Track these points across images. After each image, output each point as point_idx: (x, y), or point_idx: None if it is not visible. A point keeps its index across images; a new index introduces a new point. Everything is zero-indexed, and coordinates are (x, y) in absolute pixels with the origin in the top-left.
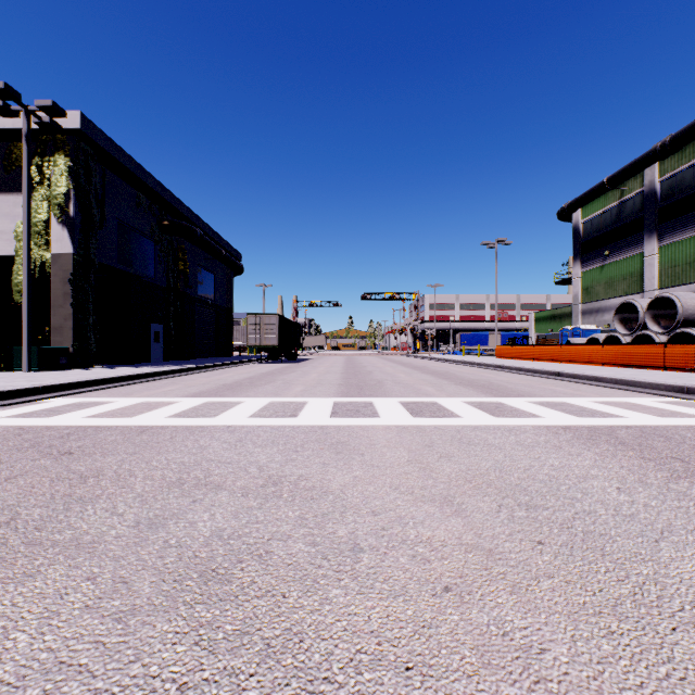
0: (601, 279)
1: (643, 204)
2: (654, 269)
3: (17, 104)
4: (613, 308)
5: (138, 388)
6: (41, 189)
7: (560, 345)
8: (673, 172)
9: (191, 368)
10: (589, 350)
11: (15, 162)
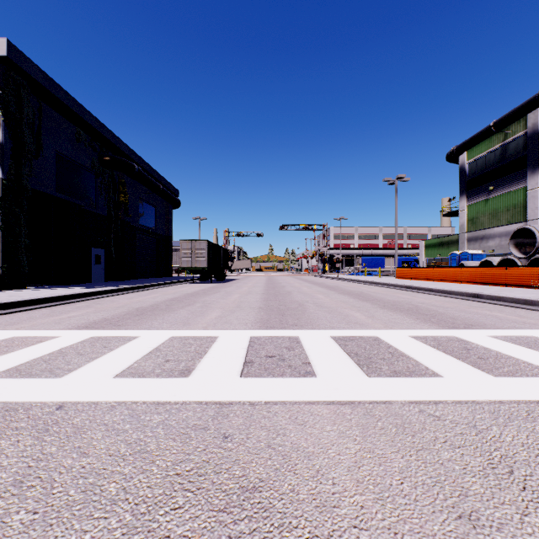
0: (485, 211)
1: (526, 144)
2: (537, 201)
3: None
4: (497, 236)
5: (39, 313)
6: None
7: (460, 267)
8: None
9: (120, 289)
10: (491, 271)
11: None
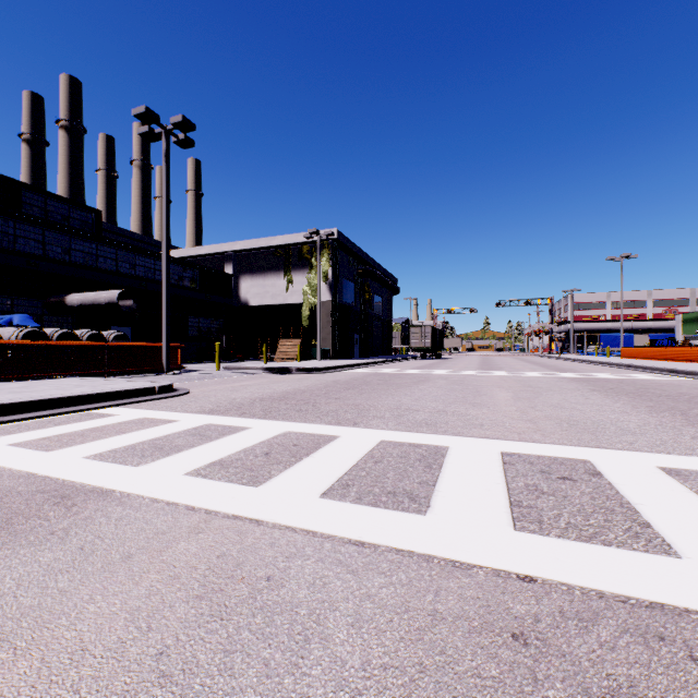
0: None
1: None
2: None
3: (316, 235)
4: None
5: (381, 367)
6: (315, 268)
7: (665, 347)
8: None
9: (387, 361)
10: (682, 350)
11: (303, 255)
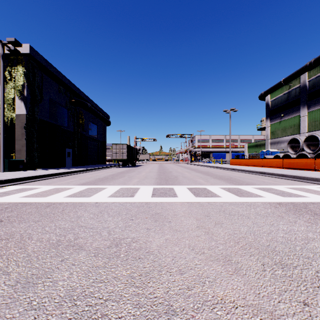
0: (279, 127)
1: (300, 92)
2: (305, 123)
3: None
4: (285, 141)
5: (55, 180)
6: (11, 83)
7: (262, 159)
8: (315, 76)
9: (84, 170)
10: (276, 161)
11: None
